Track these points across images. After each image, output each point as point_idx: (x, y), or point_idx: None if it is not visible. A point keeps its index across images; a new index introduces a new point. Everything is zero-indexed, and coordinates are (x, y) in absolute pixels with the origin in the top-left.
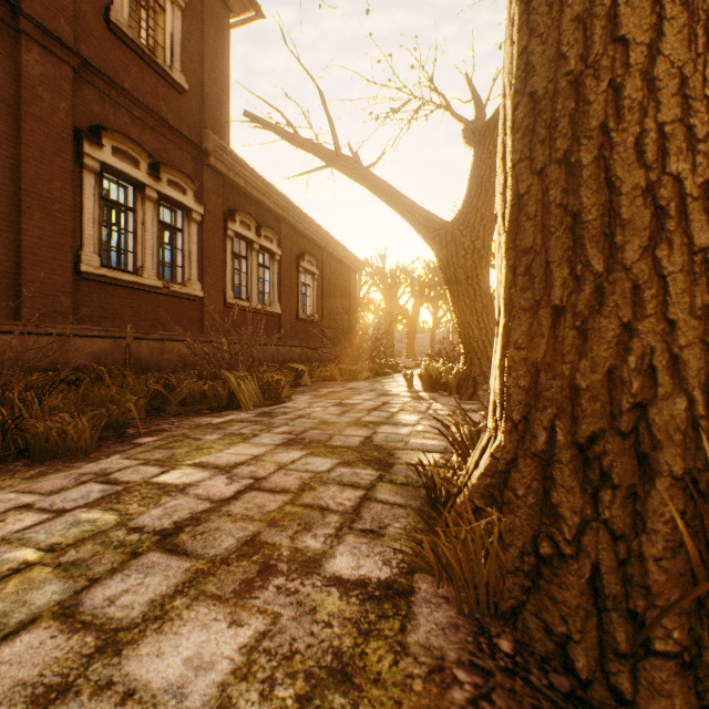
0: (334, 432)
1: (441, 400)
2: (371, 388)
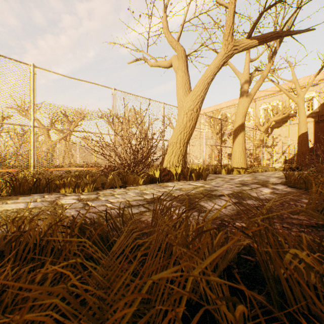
0: (258, 175)
1: (214, 177)
2: (229, 183)
